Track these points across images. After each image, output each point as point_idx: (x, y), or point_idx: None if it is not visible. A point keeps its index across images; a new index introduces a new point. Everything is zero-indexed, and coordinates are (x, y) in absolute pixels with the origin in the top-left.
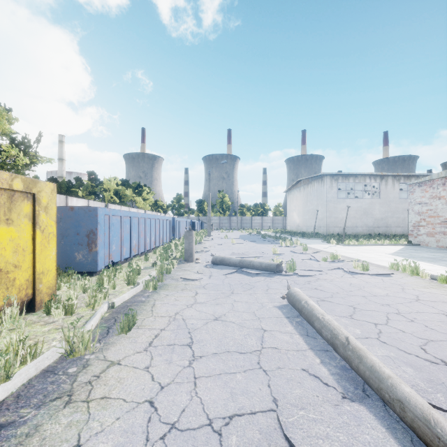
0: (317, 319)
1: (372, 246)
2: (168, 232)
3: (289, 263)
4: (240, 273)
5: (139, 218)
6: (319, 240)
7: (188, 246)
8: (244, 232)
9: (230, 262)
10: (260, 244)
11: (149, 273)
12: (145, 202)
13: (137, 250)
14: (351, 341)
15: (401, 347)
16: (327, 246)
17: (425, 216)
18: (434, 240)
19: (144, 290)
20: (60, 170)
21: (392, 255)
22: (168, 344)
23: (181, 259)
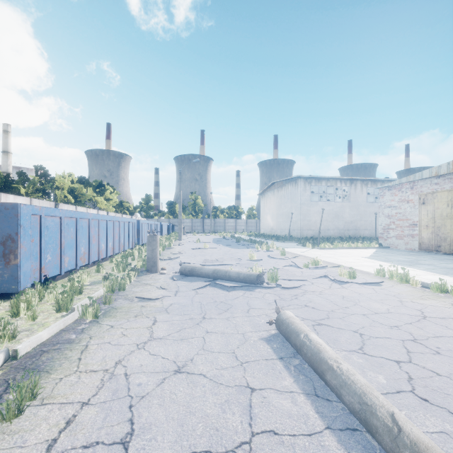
0: (330, 369)
1: (347, 249)
2: (131, 236)
3: (271, 273)
4: (214, 286)
5: (89, 220)
6: (294, 243)
7: (152, 253)
8: (217, 236)
9: (201, 273)
10: (234, 248)
11: (96, 290)
12: (108, 203)
13: (86, 259)
14: (403, 424)
15: (452, 408)
16: (304, 249)
17: (395, 219)
18: (403, 243)
19: (80, 320)
20: (4, 164)
21: (370, 259)
22: (85, 445)
23: (144, 269)
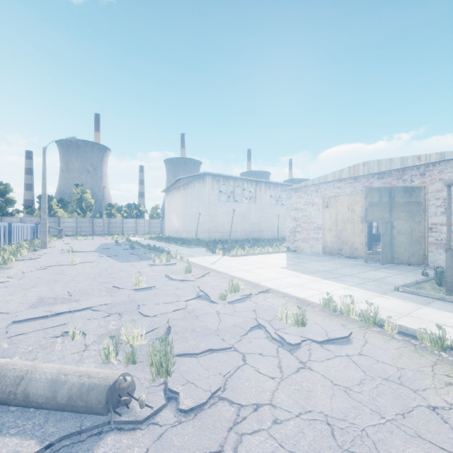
0: None
1: (259, 255)
2: None
3: (155, 354)
4: None
5: None
6: (202, 249)
7: None
8: (109, 240)
9: None
10: (122, 261)
11: None
12: None
13: None
14: None
15: None
16: (214, 258)
17: (301, 222)
18: (309, 246)
19: None
20: None
21: (291, 271)
22: None
23: None
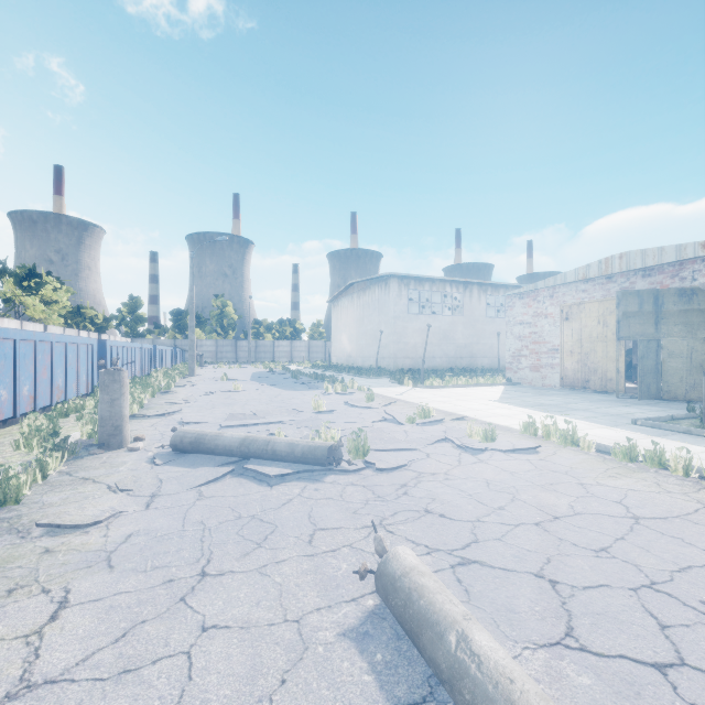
0: None
1: (464, 387)
2: (85, 371)
3: (354, 440)
4: (241, 475)
5: None
6: (385, 380)
7: (110, 408)
8: (260, 368)
9: (217, 447)
10: (288, 390)
11: None
12: (50, 309)
13: None
14: None
15: None
16: (402, 390)
17: (528, 341)
18: (540, 376)
19: None
20: None
21: (502, 404)
22: None
23: (94, 441)
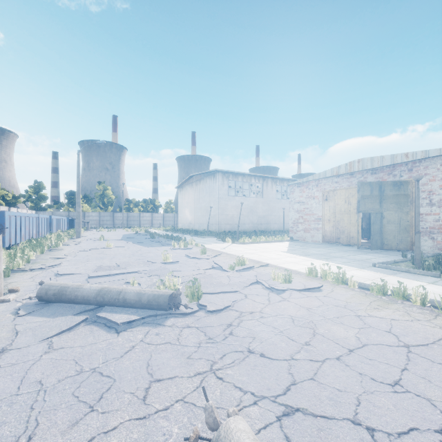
0: None
1: (264, 243)
2: None
3: (191, 287)
4: (94, 323)
5: None
6: (213, 238)
7: None
8: (129, 231)
9: (76, 297)
10: (147, 246)
11: None
12: None
13: None
14: None
15: None
16: (224, 245)
17: (303, 214)
18: (310, 236)
19: None
20: None
21: (290, 254)
22: None
23: None
